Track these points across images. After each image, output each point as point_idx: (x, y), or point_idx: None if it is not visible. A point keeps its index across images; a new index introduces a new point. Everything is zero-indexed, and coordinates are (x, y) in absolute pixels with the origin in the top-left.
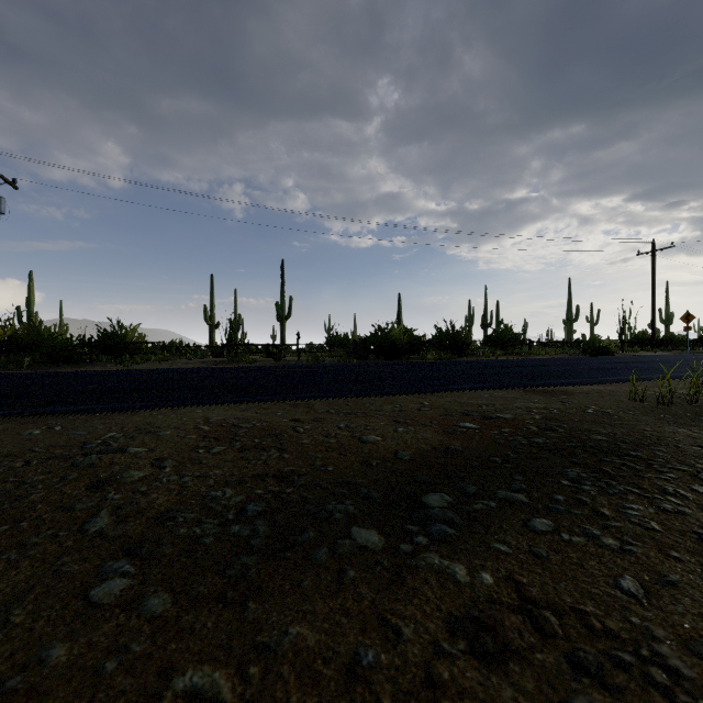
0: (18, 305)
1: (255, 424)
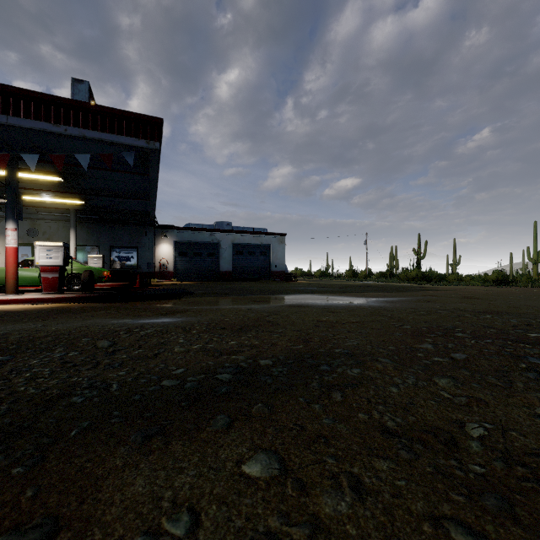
0: None
1: None
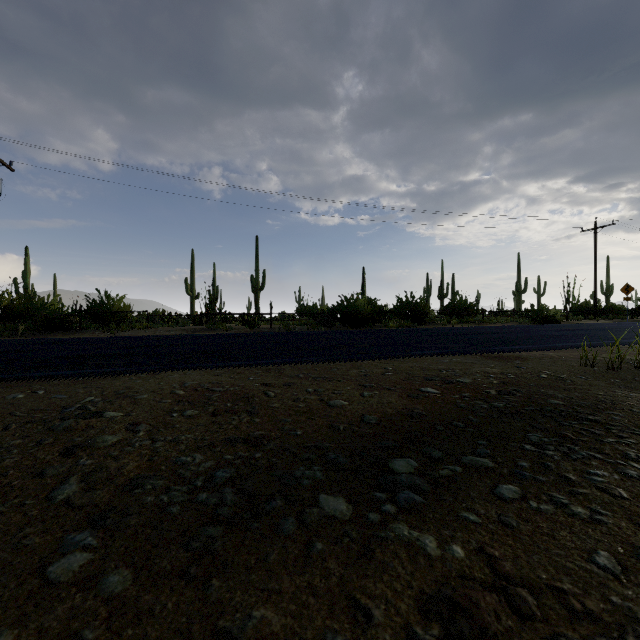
0: (15, 278)
1: (228, 388)
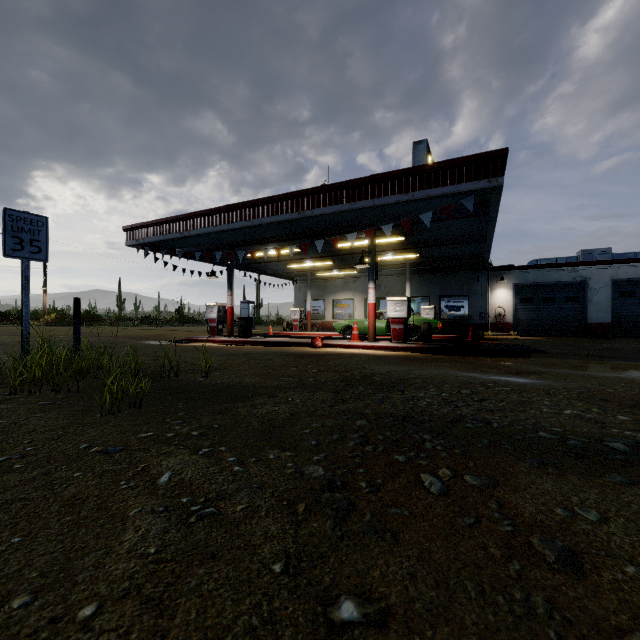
0: None
1: None
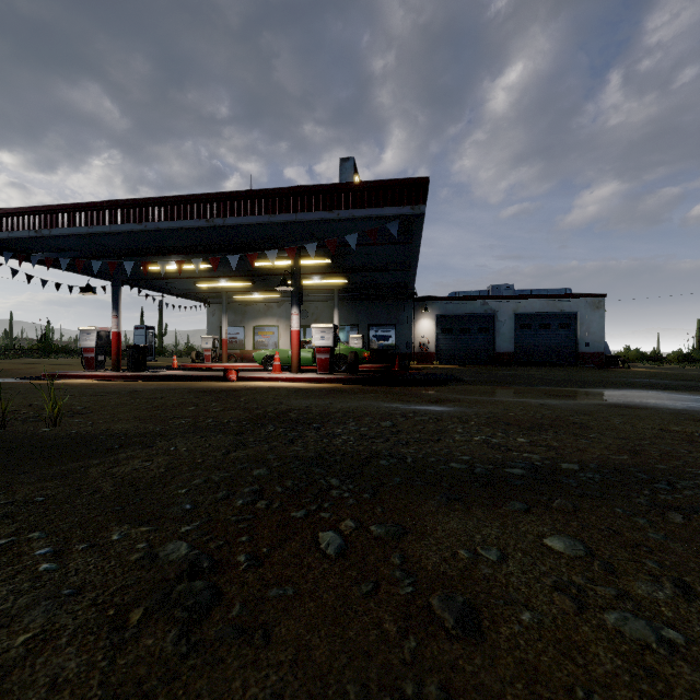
0: None
1: None
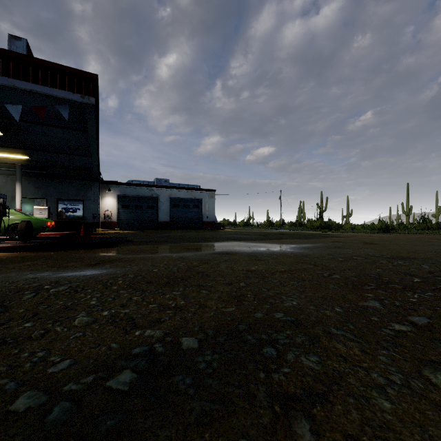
0: None
1: None
